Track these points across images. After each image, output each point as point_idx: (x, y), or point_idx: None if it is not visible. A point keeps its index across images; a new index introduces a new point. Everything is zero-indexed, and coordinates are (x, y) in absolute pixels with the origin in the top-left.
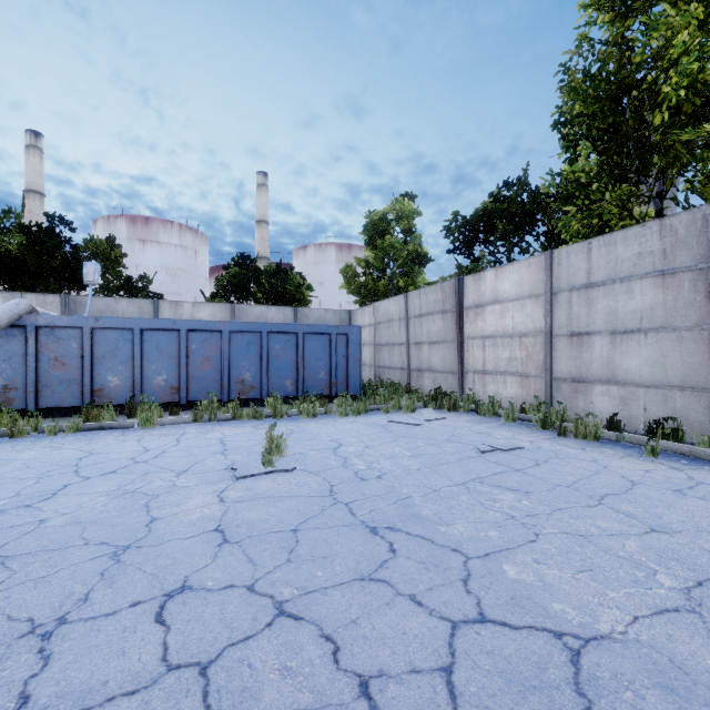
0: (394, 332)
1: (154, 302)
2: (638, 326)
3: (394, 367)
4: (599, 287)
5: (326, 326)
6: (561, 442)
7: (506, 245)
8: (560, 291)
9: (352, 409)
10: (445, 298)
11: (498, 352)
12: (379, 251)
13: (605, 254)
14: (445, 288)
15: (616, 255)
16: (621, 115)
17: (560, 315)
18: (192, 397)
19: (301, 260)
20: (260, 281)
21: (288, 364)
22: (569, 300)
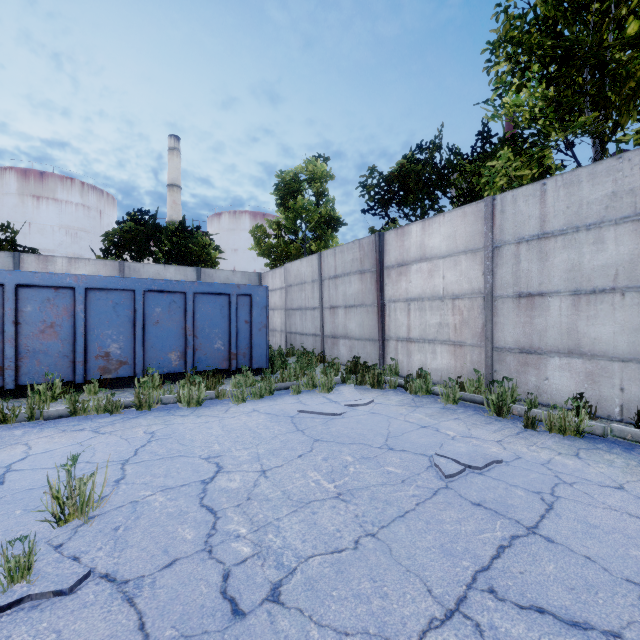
0: (306, 295)
1: (14, 255)
2: (612, 284)
3: (306, 333)
4: (557, 238)
5: (224, 285)
6: (538, 440)
7: (421, 207)
8: (504, 244)
9: (252, 392)
10: (363, 257)
11: (426, 317)
12: (291, 212)
13: (564, 196)
14: (363, 246)
15: (580, 197)
16: (585, 26)
17: (504, 273)
18: (25, 380)
19: (215, 226)
20: (160, 239)
21: (174, 332)
22: (516, 254)
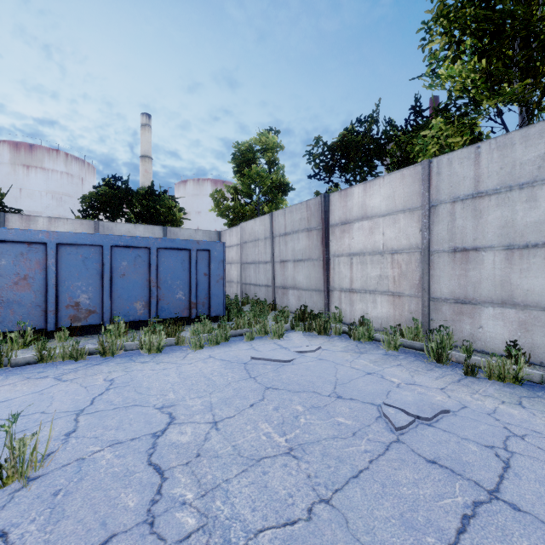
0: (259, 250)
1: None
2: (544, 239)
3: (259, 284)
4: (491, 196)
5: (185, 241)
6: (479, 388)
7: (360, 173)
8: (440, 203)
9: (209, 338)
10: (310, 216)
11: (367, 269)
12: (247, 178)
13: (498, 158)
14: (310, 206)
15: (513, 158)
16: None
17: (440, 229)
18: None
19: (181, 192)
20: (132, 201)
21: (139, 283)
22: (452, 212)
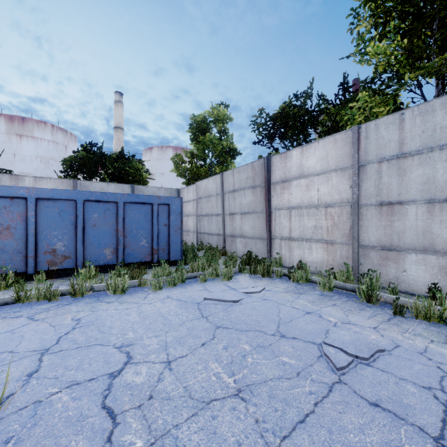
0: (212, 205)
1: None
2: None
3: (212, 233)
4: (413, 157)
5: (148, 196)
6: (408, 327)
7: (297, 140)
8: (368, 163)
9: (167, 281)
10: (255, 175)
11: (304, 221)
12: (201, 144)
13: (420, 123)
14: (255, 167)
15: (434, 123)
16: None
17: (368, 186)
18: None
19: (148, 157)
20: (105, 164)
21: (108, 232)
22: (378, 171)
